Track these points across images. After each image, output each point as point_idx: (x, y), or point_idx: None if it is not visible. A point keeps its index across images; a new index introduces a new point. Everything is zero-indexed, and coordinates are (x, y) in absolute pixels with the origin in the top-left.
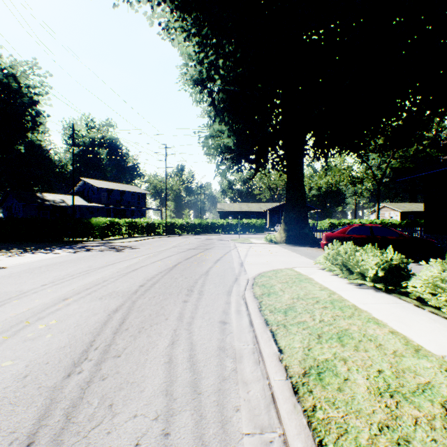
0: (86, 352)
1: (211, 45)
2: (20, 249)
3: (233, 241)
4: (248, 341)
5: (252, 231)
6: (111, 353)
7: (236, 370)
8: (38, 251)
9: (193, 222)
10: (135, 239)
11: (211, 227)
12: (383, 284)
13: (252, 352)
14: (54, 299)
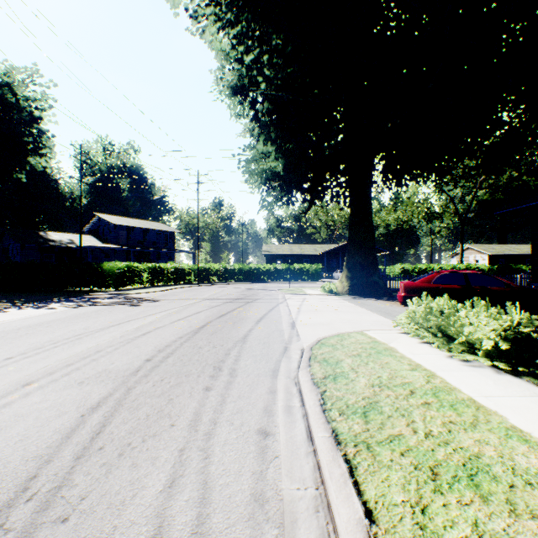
0: (7, 508)
1: (254, 37)
2: (7, 302)
3: (282, 291)
4: (305, 479)
5: (305, 279)
6: (52, 512)
7: None
8: (27, 306)
9: (232, 267)
10: (159, 288)
11: (254, 273)
12: (505, 361)
13: (314, 508)
14: (9, 385)
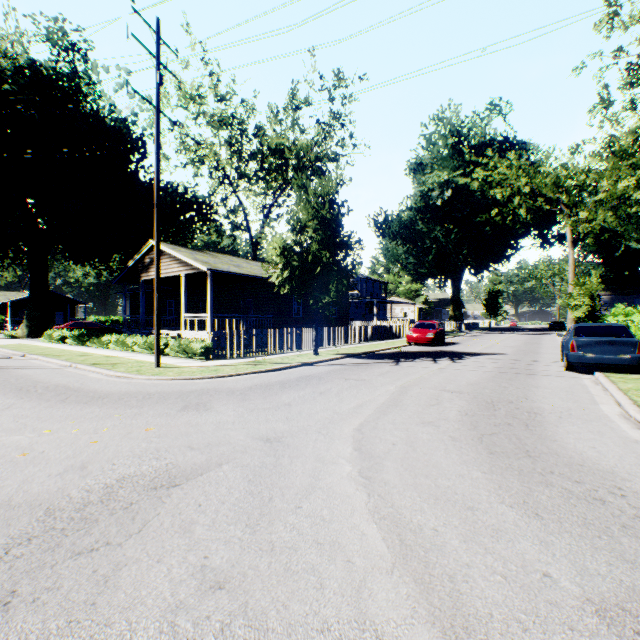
0: None
1: None
2: None
3: None
4: None
5: None
6: None
7: None
8: None
9: None
10: None
11: None
12: (62, 342)
13: None
14: None
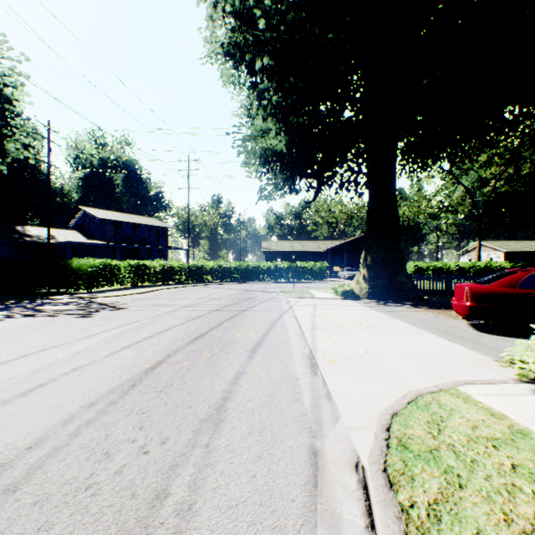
0: None
1: None
2: None
3: (285, 294)
4: None
5: (309, 278)
6: None
7: None
8: None
9: (228, 265)
10: (139, 290)
11: (253, 272)
12: None
13: None
14: None
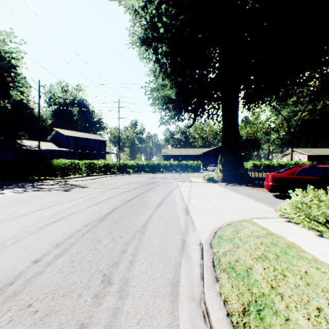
0: None
1: None
2: None
3: (175, 179)
4: None
5: (190, 170)
6: None
7: None
8: None
9: (142, 163)
10: (91, 177)
11: (156, 167)
12: None
13: None
14: None
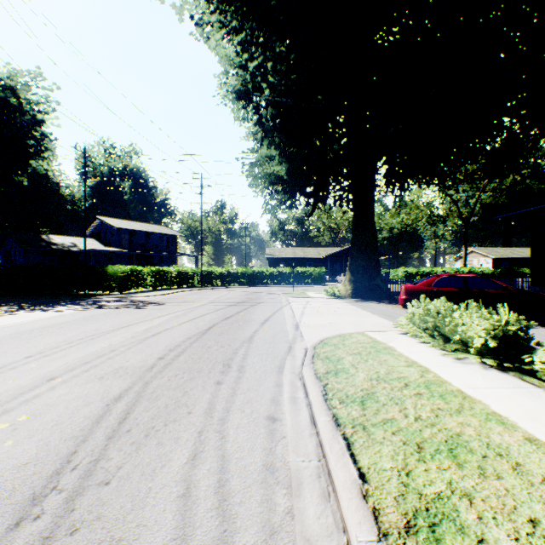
0: (57, 475)
1: (258, 44)
2: (14, 306)
3: (285, 295)
4: (309, 454)
5: (309, 282)
6: (96, 477)
7: (292, 513)
8: (35, 308)
9: (235, 271)
10: (163, 292)
11: (258, 277)
12: (495, 358)
13: (317, 475)
14: (35, 380)
